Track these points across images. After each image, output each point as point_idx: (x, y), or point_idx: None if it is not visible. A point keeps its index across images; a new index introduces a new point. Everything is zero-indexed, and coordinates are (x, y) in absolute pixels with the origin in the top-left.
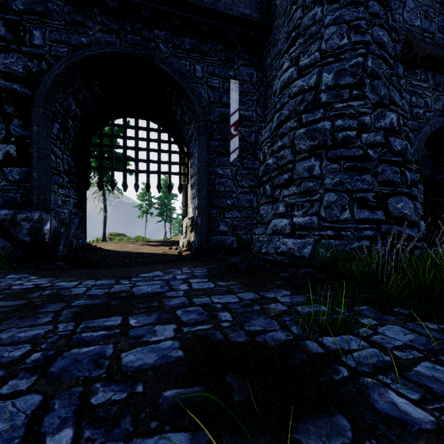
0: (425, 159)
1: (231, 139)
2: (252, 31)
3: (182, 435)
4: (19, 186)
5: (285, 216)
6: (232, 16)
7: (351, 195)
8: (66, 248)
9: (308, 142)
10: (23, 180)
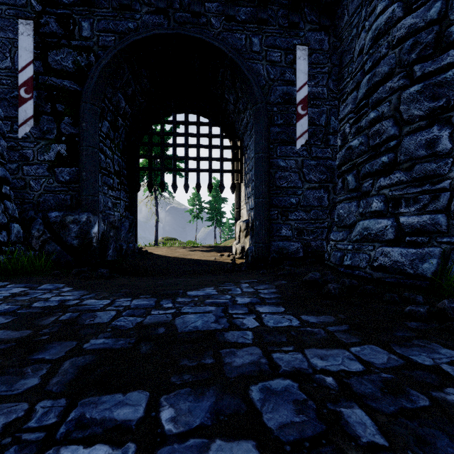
0: None
1: (298, 120)
2: None
3: None
4: (69, 187)
5: (382, 216)
6: None
7: None
8: (116, 253)
9: (426, 104)
10: (72, 180)
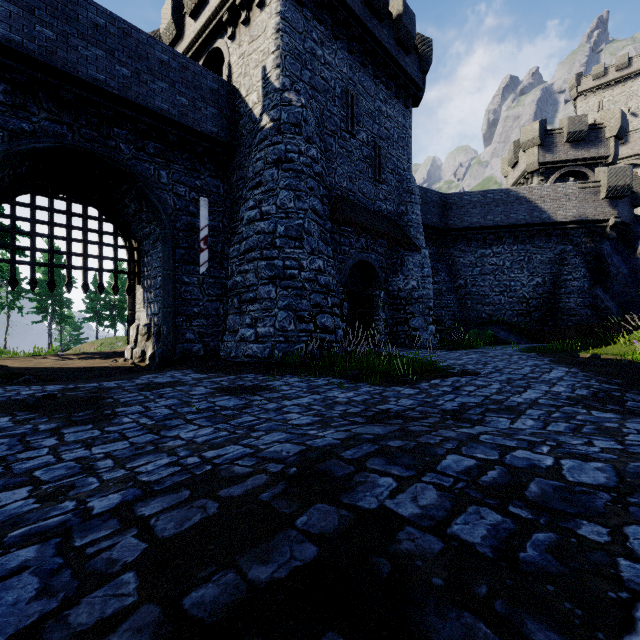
0: (356, 279)
1: (201, 252)
2: (220, 148)
3: (228, 396)
4: None
5: (251, 327)
6: (201, 133)
7: (295, 313)
8: None
9: (268, 272)
10: None
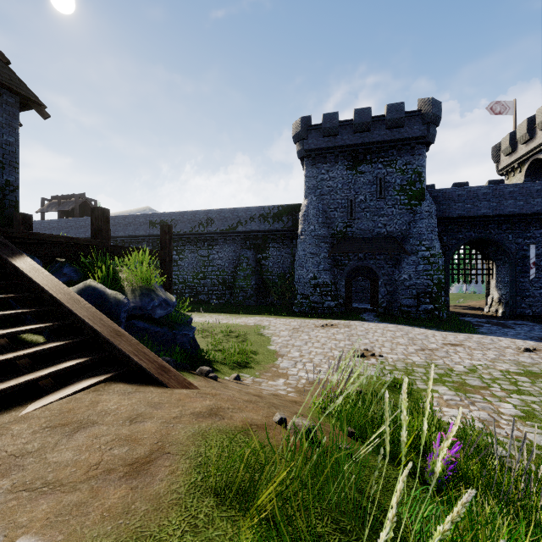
0: None
1: (530, 269)
2: (541, 216)
3: None
4: None
5: None
6: (530, 214)
7: None
8: None
9: None
10: None
